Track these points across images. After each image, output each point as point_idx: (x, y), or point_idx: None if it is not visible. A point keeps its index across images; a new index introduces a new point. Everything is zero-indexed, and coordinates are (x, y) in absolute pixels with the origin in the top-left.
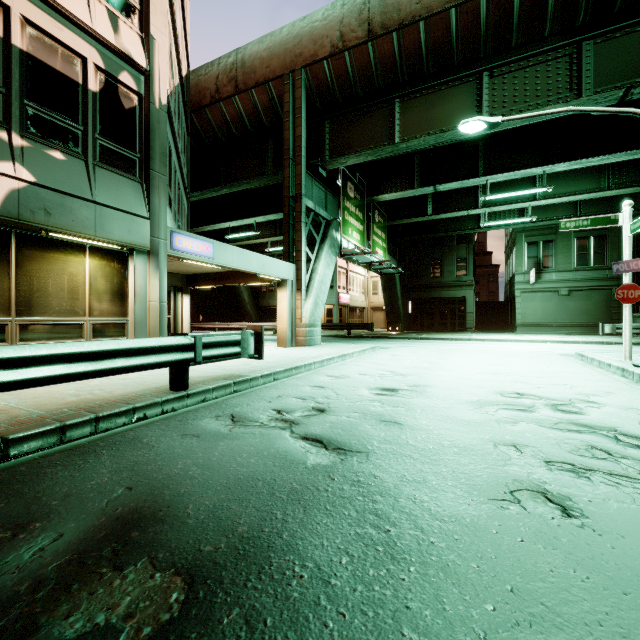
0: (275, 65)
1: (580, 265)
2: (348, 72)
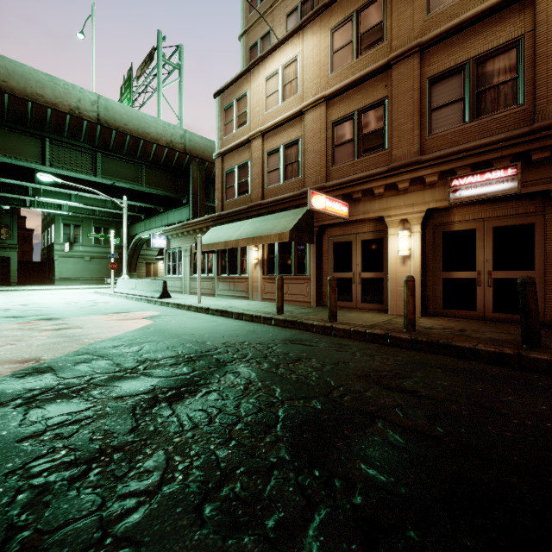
0: None
1: (97, 243)
2: None
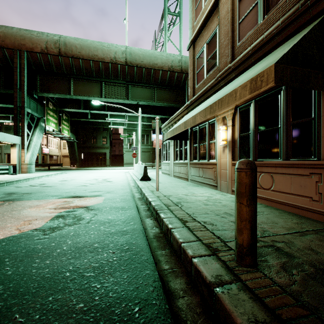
0: (8, 42)
1: (142, 143)
2: (50, 62)
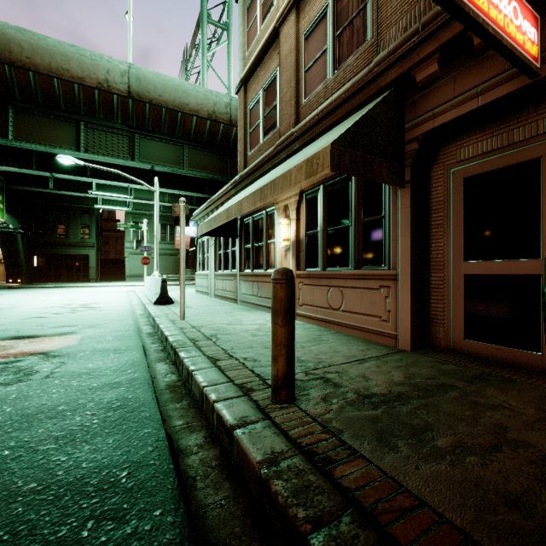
0: None
1: (163, 240)
2: None
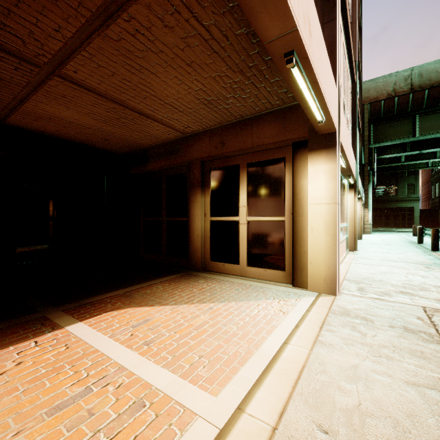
0: None
1: None
2: (394, 105)
